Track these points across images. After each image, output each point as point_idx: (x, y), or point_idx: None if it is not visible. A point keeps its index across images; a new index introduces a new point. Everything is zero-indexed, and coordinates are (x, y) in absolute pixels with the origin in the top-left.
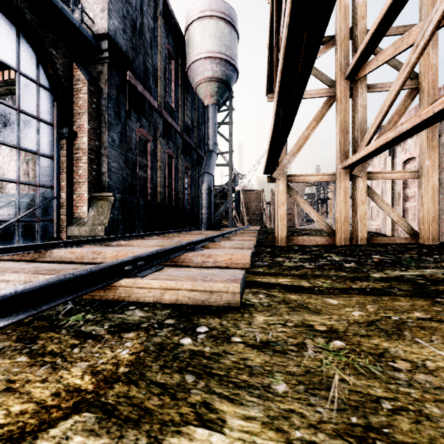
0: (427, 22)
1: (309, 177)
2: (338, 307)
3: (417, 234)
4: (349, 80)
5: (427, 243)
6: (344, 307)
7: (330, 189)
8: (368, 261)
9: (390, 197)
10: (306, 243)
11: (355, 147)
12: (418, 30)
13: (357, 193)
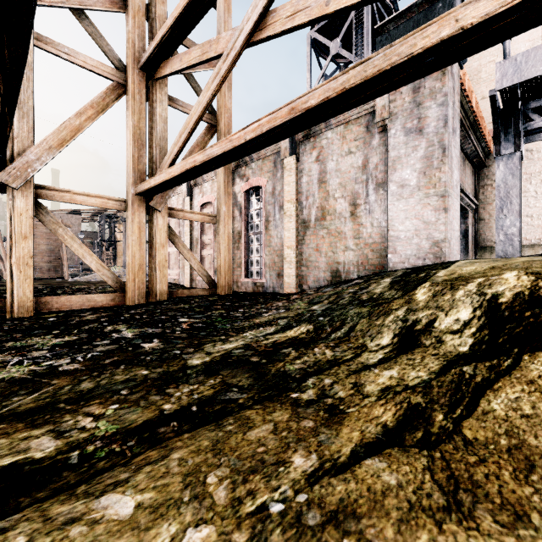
0: (239, 30)
1: (83, 198)
2: (137, 538)
3: (215, 285)
4: (146, 75)
5: (224, 293)
6: (156, 525)
7: (119, 228)
8: (176, 330)
9: (189, 243)
10: (78, 306)
11: (153, 169)
12: (228, 38)
13: (156, 232)
